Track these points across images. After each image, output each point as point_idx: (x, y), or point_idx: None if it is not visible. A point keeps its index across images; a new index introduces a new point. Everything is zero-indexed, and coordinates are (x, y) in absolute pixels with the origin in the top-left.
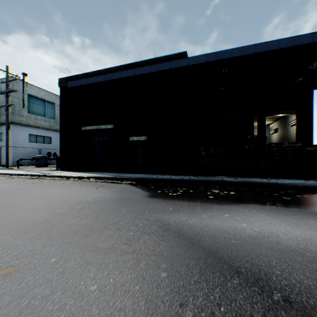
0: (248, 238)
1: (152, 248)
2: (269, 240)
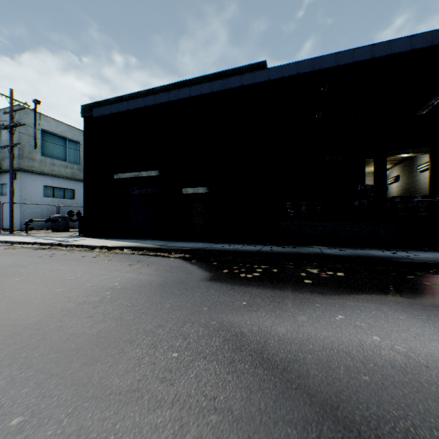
0: (392, 371)
1: (211, 392)
2: (433, 377)
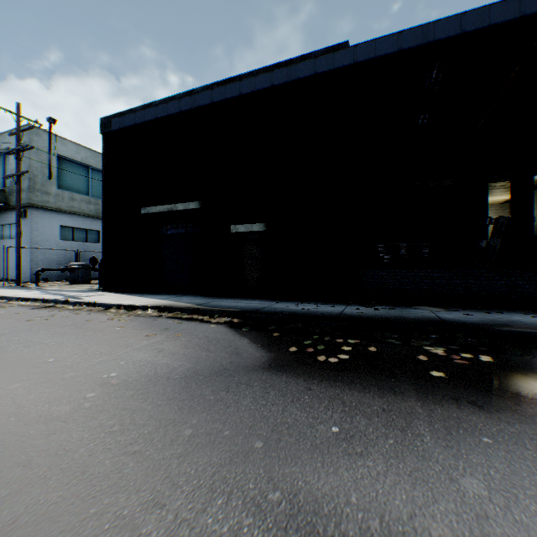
0: None
1: None
2: None
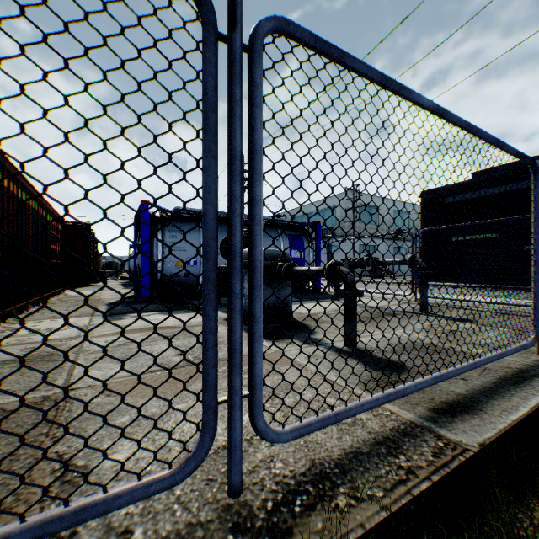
0: None
1: None
2: None
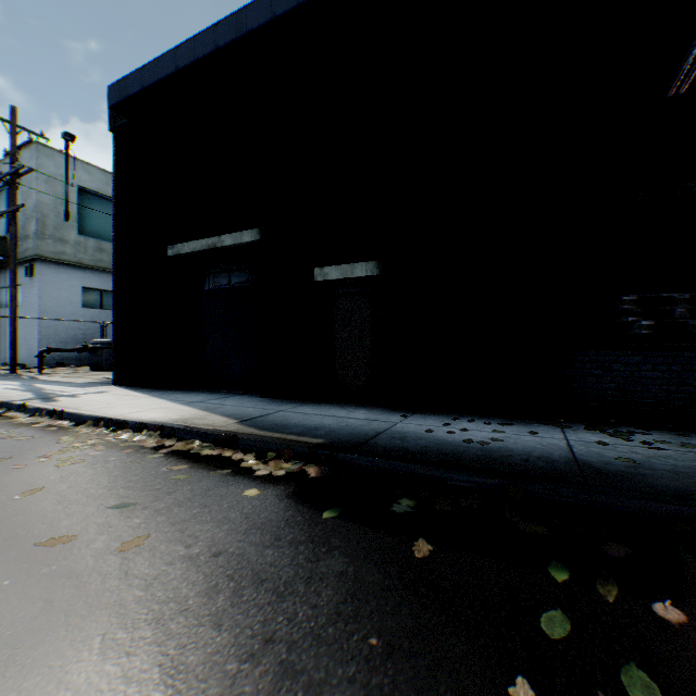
0: None
1: None
2: None
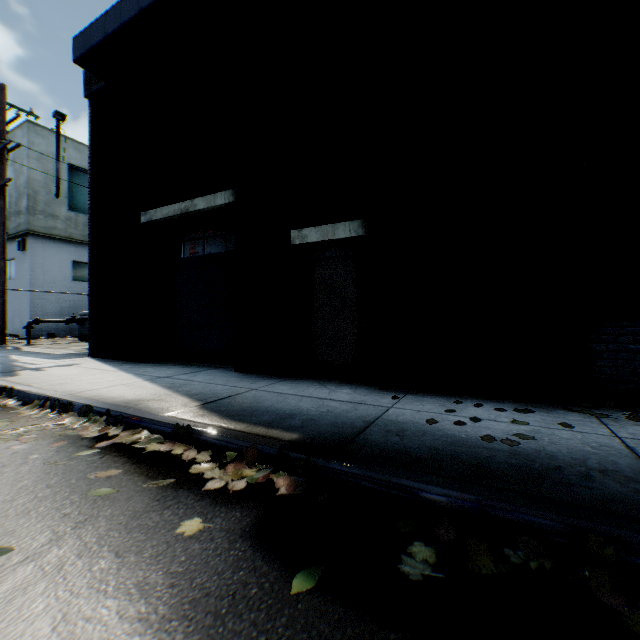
0: None
1: None
2: None
